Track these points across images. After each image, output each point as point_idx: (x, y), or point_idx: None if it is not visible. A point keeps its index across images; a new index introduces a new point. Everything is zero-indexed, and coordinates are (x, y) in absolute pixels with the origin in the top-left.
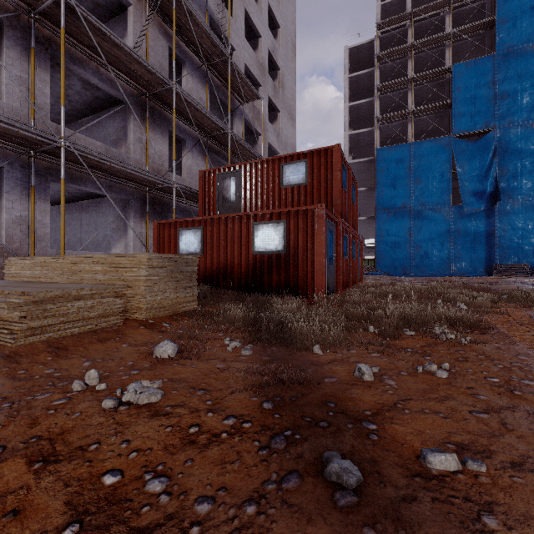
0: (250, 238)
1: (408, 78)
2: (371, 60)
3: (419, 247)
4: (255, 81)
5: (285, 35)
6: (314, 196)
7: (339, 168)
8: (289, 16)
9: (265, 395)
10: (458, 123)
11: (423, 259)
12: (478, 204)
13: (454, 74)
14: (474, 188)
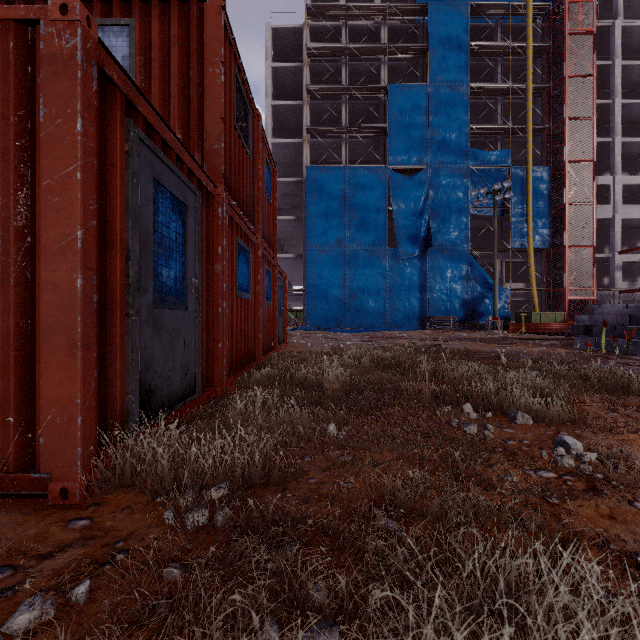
0: None
1: (343, 85)
2: (300, 56)
3: (354, 295)
4: None
5: None
6: None
7: (219, 58)
8: None
9: None
10: (394, 153)
11: (359, 310)
12: (413, 249)
13: (390, 96)
14: (409, 231)
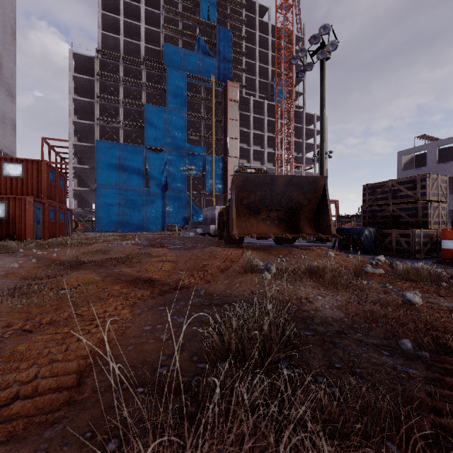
0: None
1: (119, 99)
2: (94, 69)
3: (126, 213)
4: None
5: (3, 21)
6: (29, 186)
7: (46, 173)
8: (8, 4)
9: (3, 254)
10: (148, 140)
11: (128, 221)
12: (158, 190)
13: (146, 110)
14: (156, 181)
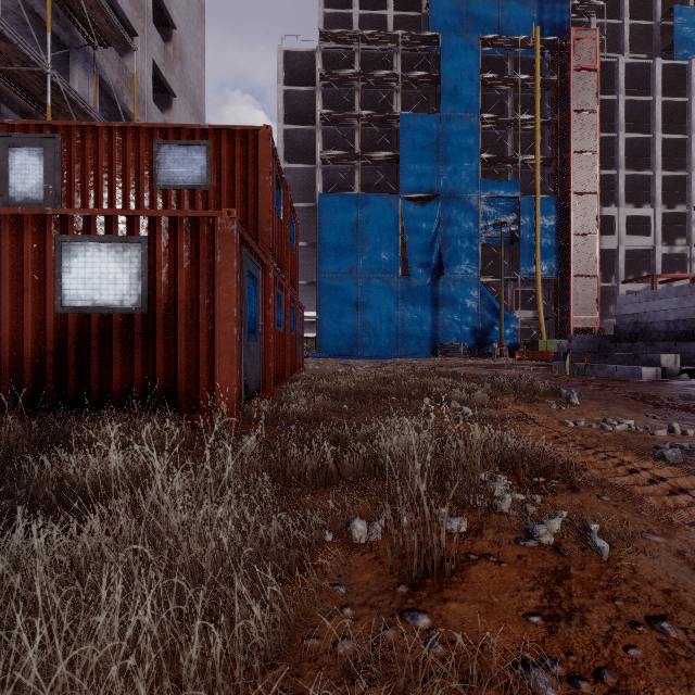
0: (50, 273)
1: (355, 113)
2: (312, 78)
3: (367, 323)
4: (126, 22)
5: None
6: None
7: (269, 170)
8: None
9: None
10: (406, 181)
11: (371, 337)
12: (425, 277)
13: (402, 124)
14: (421, 259)
